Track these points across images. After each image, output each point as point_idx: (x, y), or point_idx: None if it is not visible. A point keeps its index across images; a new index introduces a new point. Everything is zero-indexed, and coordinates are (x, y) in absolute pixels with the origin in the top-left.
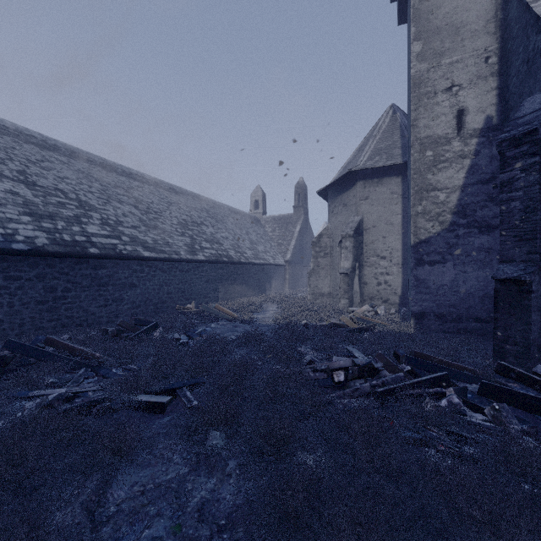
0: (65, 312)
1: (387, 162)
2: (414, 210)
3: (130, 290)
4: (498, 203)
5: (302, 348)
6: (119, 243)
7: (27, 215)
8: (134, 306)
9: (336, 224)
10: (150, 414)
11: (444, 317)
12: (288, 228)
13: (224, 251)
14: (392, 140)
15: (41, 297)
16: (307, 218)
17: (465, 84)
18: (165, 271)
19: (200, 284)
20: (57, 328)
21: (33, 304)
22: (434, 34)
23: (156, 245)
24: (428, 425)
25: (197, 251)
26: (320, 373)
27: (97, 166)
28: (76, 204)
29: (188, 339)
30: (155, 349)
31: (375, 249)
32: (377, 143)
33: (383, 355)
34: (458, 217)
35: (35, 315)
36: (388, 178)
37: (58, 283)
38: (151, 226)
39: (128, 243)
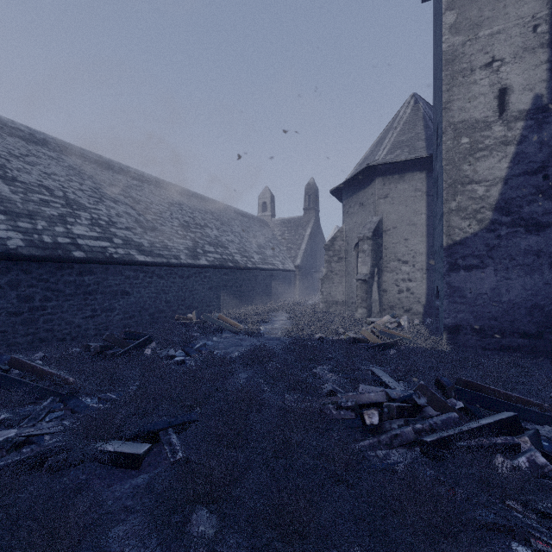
0: (44, 324)
1: (410, 156)
2: (447, 207)
3: (122, 298)
4: (549, 197)
5: (318, 370)
6: (110, 246)
7: (0, 214)
8: (127, 316)
9: (352, 225)
10: (120, 470)
11: (483, 331)
12: (298, 231)
13: (229, 255)
14: (415, 132)
15: (14, 307)
16: (318, 221)
17: (508, 58)
18: (163, 277)
19: (203, 291)
20: (35, 343)
21: (4, 316)
22: (470, 1)
23: (153, 248)
24: (508, 501)
25: (199, 255)
26: (346, 411)
27: (92, 163)
28: (62, 203)
29: (184, 356)
30: (142, 371)
31: (396, 253)
32: (397, 135)
33: (426, 387)
34: (500, 214)
35: (7, 329)
36: (410, 174)
37: (36, 291)
38: (149, 227)
39: (121, 245)
